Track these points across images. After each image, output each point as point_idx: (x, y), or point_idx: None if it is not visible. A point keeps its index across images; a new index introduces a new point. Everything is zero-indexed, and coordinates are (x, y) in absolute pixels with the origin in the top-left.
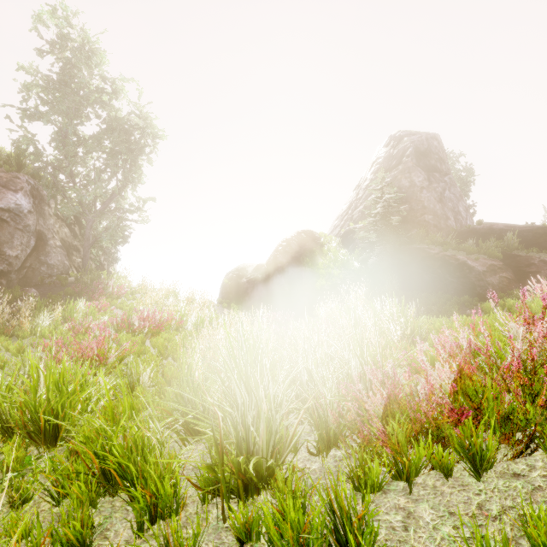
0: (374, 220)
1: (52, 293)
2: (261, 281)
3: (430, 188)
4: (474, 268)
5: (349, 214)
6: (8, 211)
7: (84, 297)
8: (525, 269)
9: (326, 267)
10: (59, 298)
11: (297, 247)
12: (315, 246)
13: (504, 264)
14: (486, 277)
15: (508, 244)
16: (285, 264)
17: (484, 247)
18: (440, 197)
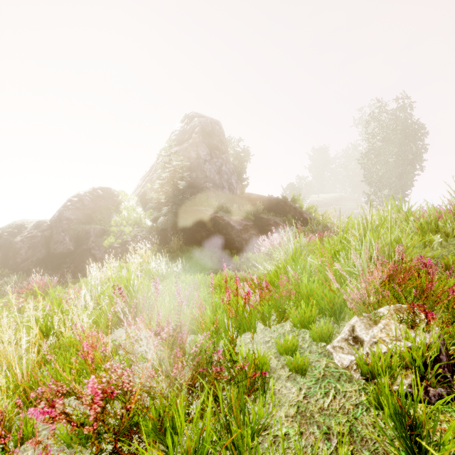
0: (162, 182)
1: None
2: (40, 240)
3: (211, 162)
4: (235, 227)
5: (150, 176)
6: None
7: None
8: (266, 228)
9: (119, 224)
10: None
11: (90, 203)
12: (113, 203)
13: (254, 224)
14: (242, 234)
15: (257, 209)
16: (72, 221)
17: (243, 211)
18: (219, 169)
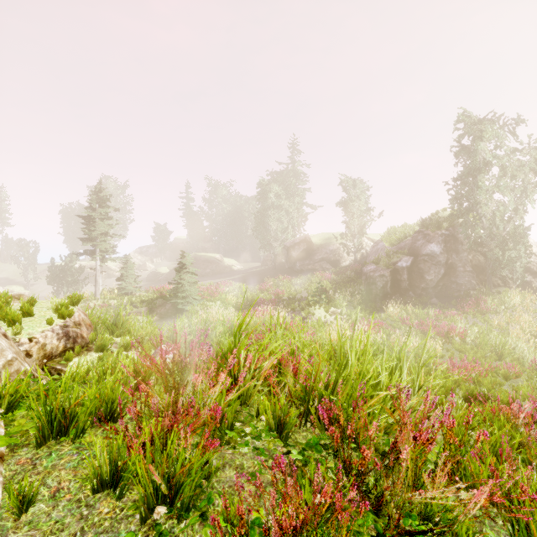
0: None
1: (447, 302)
2: None
3: None
4: None
5: None
6: (427, 255)
7: (453, 308)
8: None
9: None
10: (437, 306)
11: None
12: None
13: None
14: None
15: None
16: None
17: None
18: None
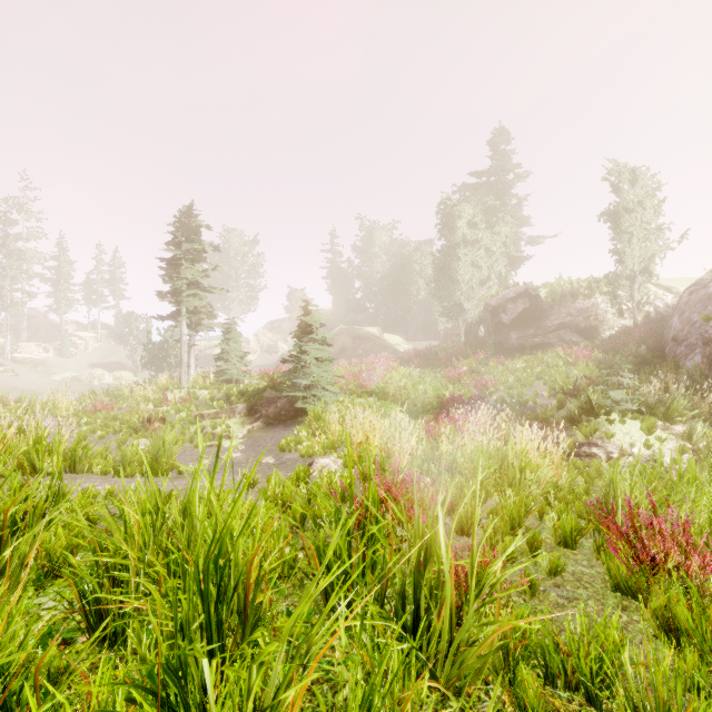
0: None
1: None
2: None
3: None
4: None
5: None
6: None
7: None
8: None
9: None
10: None
11: None
12: None
13: None
14: None
15: None
16: None
17: None
18: None
